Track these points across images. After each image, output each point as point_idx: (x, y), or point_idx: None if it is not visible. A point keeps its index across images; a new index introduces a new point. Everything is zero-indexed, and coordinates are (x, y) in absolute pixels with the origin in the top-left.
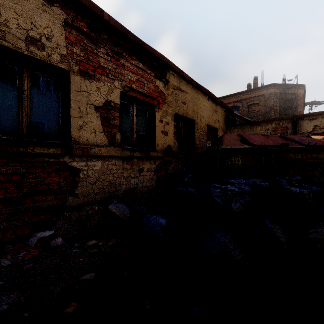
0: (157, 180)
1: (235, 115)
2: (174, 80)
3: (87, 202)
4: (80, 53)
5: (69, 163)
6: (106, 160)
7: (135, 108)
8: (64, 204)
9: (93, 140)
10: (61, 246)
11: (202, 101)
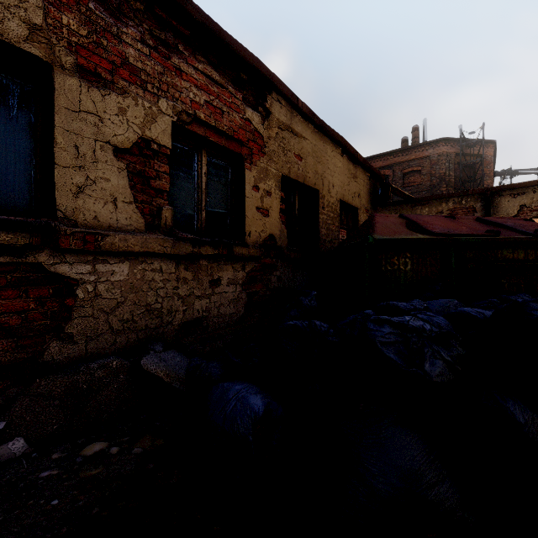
0: (249, 302)
1: (388, 185)
2: (281, 112)
3: (96, 351)
4: (78, 28)
5: (49, 266)
6: (139, 261)
7: (205, 160)
8: (37, 358)
9: (111, 220)
10: (18, 461)
11: (332, 157)
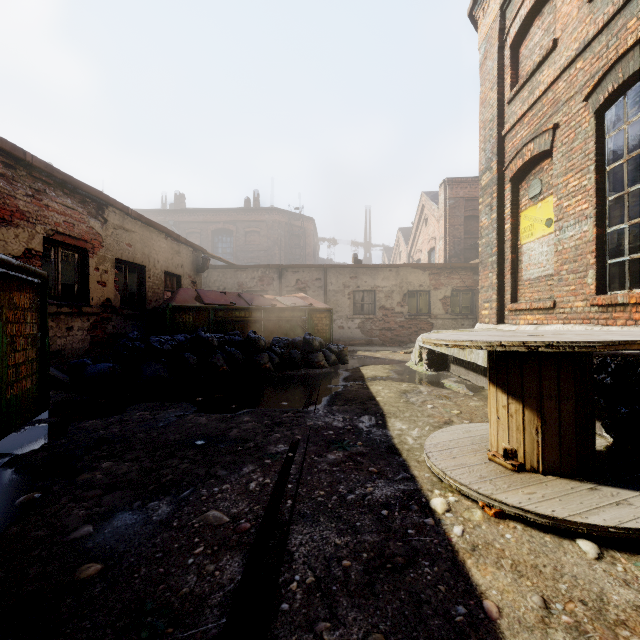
0: (92, 341)
1: (207, 258)
2: (115, 218)
3: None
4: None
5: None
6: None
7: (61, 253)
8: None
9: None
10: None
11: (157, 241)
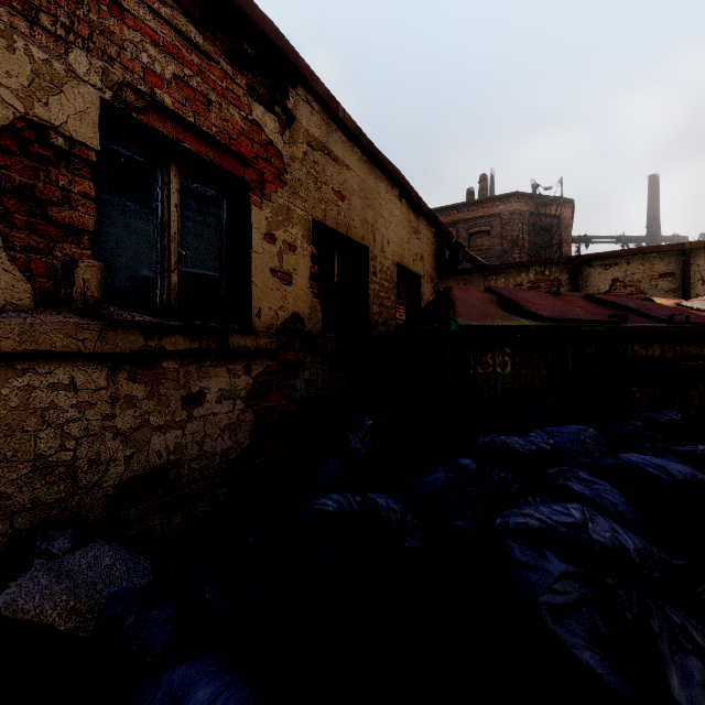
0: (257, 425)
1: (459, 245)
2: (311, 120)
3: None
4: None
5: None
6: (16, 370)
7: (178, 183)
8: None
9: None
10: None
11: (387, 200)
